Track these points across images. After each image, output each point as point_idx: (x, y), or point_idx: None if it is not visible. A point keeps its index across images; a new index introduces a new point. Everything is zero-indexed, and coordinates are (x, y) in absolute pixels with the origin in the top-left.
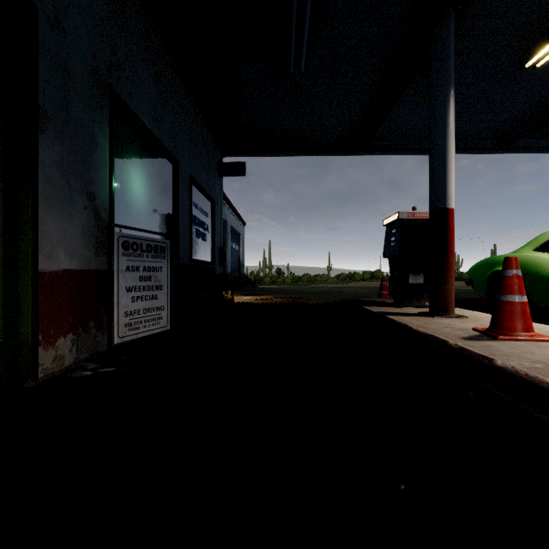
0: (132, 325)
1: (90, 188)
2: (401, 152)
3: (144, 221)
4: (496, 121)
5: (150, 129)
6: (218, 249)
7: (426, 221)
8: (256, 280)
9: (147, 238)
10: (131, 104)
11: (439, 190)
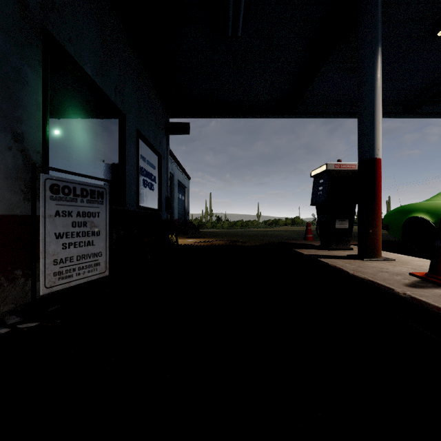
0: (63, 273)
1: (17, 127)
2: (322, 115)
3: (87, 168)
4: (404, 88)
5: (93, 79)
6: (165, 198)
7: (351, 172)
8: (200, 225)
9: (81, 182)
10: (71, 50)
11: (368, 141)
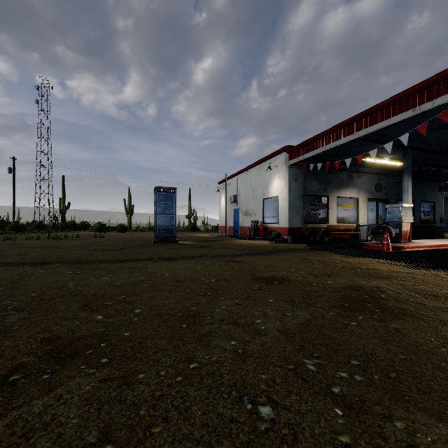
0: None
1: None
2: None
3: None
4: None
5: None
6: (438, 218)
7: None
8: None
9: None
10: (401, 198)
11: None
